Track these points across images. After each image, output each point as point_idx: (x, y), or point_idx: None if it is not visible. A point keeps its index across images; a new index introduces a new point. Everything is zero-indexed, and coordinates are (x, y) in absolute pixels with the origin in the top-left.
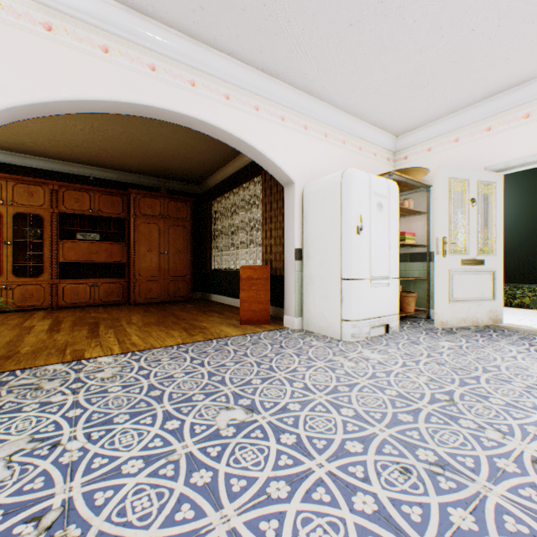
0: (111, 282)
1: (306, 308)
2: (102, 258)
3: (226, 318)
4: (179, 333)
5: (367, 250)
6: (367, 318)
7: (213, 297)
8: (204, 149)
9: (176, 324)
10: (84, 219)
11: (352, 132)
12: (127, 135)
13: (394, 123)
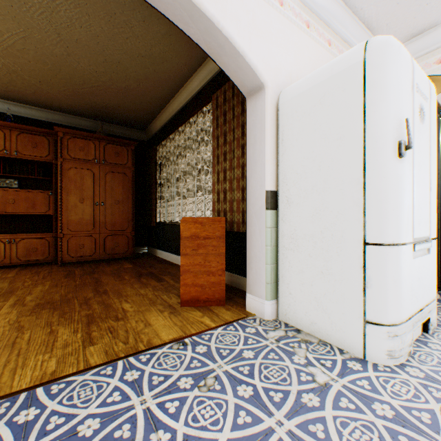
0: (33, 237)
1: (285, 286)
2: (21, 209)
3: (164, 290)
4: (70, 335)
5: (409, 189)
6: (410, 316)
7: (158, 253)
8: (140, 73)
9: (84, 305)
10: (1, 162)
11: (340, 31)
12: (32, 44)
13: (396, 21)
